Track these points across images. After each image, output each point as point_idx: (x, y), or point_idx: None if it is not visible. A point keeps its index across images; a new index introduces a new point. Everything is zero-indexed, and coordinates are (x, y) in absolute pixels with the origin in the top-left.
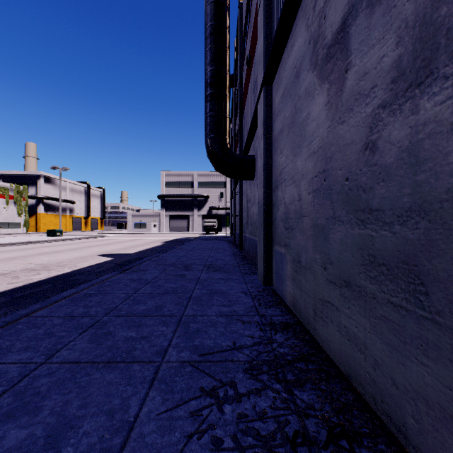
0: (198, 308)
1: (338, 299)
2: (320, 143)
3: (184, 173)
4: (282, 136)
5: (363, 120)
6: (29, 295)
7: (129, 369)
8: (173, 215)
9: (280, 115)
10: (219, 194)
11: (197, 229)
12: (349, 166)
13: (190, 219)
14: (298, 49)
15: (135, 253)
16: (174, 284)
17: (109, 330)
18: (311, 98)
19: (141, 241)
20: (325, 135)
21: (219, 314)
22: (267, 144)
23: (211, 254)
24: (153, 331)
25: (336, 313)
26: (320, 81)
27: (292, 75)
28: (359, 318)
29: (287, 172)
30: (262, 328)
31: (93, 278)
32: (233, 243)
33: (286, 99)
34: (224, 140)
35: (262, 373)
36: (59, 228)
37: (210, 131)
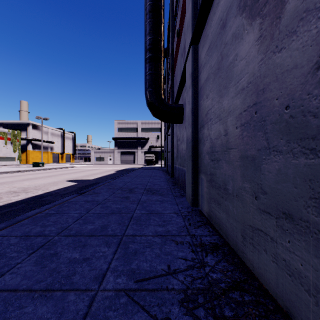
0: (137, 227)
1: (274, 230)
2: (250, 78)
3: (131, 122)
4: (207, 83)
5: (313, 37)
6: (4, 213)
7: (63, 299)
8: (123, 152)
9: (206, 66)
10: (156, 136)
11: (140, 162)
12: (290, 93)
13: (135, 154)
14: (224, 2)
15: (94, 179)
16: (119, 205)
17: (56, 250)
18: (239, 40)
19: (99, 170)
20: (256, 69)
21: (155, 234)
22: (194, 92)
23: (150, 180)
24: (95, 252)
25: (271, 244)
26: (251, 20)
27: (218, 27)
28: (306, 256)
29: (212, 112)
30: (194, 249)
31: (58, 199)
32: (167, 172)
33: (212, 51)
34: (160, 93)
35: (198, 306)
36: (42, 161)
37: (149, 86)
